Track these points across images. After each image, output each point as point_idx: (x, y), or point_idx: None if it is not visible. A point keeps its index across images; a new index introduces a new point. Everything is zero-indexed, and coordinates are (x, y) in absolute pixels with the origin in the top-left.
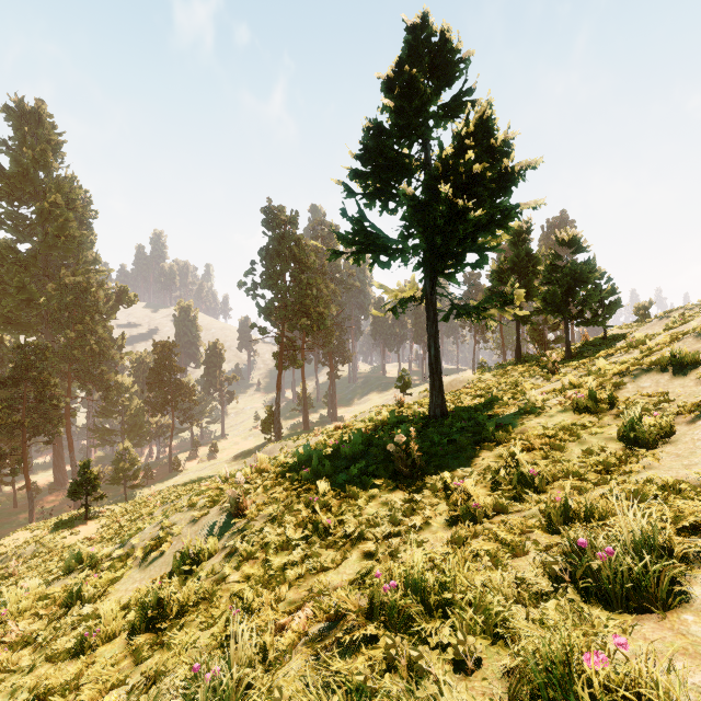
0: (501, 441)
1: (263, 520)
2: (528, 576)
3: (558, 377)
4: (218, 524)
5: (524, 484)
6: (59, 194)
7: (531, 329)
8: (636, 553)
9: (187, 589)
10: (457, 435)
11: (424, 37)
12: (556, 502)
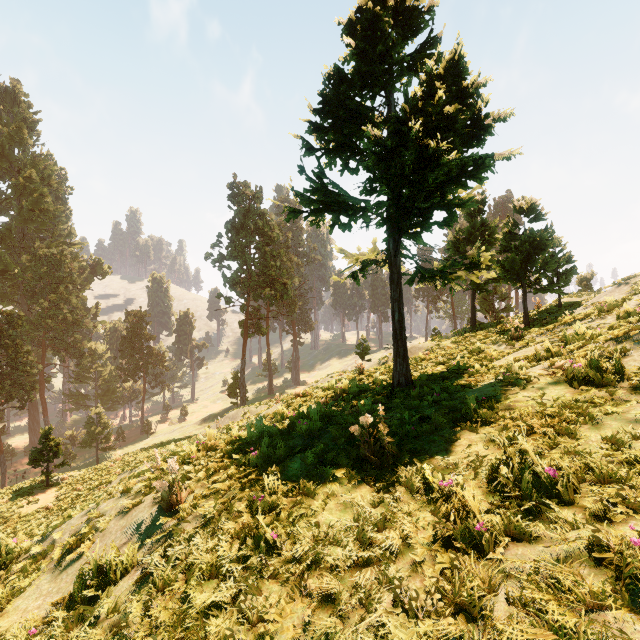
0: (486, 421)
1: (196, 523)
2: None
3: (522, 343)
4: (147, 520)
5: (537, 488)
6: (34, 170)
7: (482, 298)
8: None
9: None
10: (429, 410)
11: None
12: (633, 546)
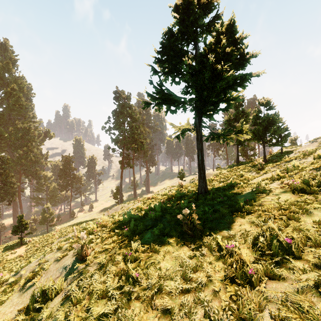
0: (249, 212)
1: (95, 266)
2: None
3: (264, 171)
4: (70, 264)
5: (280, 249)
6: (15, 84)
7: (241, 149)
8: None
9: None
10: (218, 206)
11: None
12: None
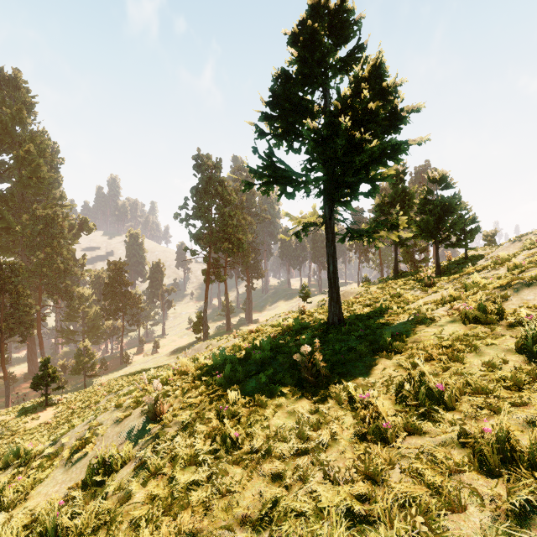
0: (398, 350)
1: (176, 427)
2: None
3: (433, 289)
4: (137, 427)
5: (430, 399)
6: (32, 144)
7: (404, 251)
8: None
9: (87, 513)
10: (355, 342)
11: None
12: (485, 433)
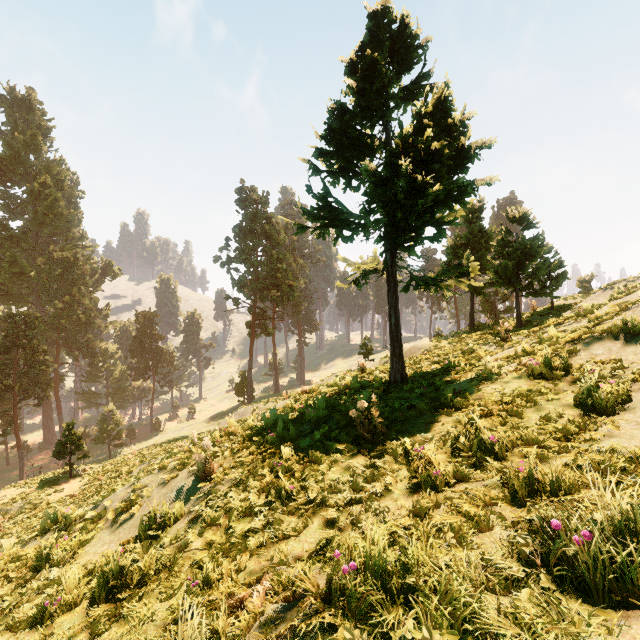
0: (459, 407)
1: (228, 485)
2: (495, 556)
3: (510, 344)
4: (186, 487)
5: (483, 451)
6: (48, 175)
7: (483, 300)
8: (616, 537)
9: (149, 557)
10: (416, 400)
11: (385, 24)
12: (520, 472)
